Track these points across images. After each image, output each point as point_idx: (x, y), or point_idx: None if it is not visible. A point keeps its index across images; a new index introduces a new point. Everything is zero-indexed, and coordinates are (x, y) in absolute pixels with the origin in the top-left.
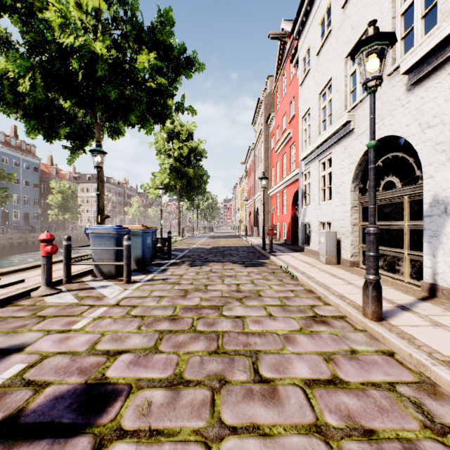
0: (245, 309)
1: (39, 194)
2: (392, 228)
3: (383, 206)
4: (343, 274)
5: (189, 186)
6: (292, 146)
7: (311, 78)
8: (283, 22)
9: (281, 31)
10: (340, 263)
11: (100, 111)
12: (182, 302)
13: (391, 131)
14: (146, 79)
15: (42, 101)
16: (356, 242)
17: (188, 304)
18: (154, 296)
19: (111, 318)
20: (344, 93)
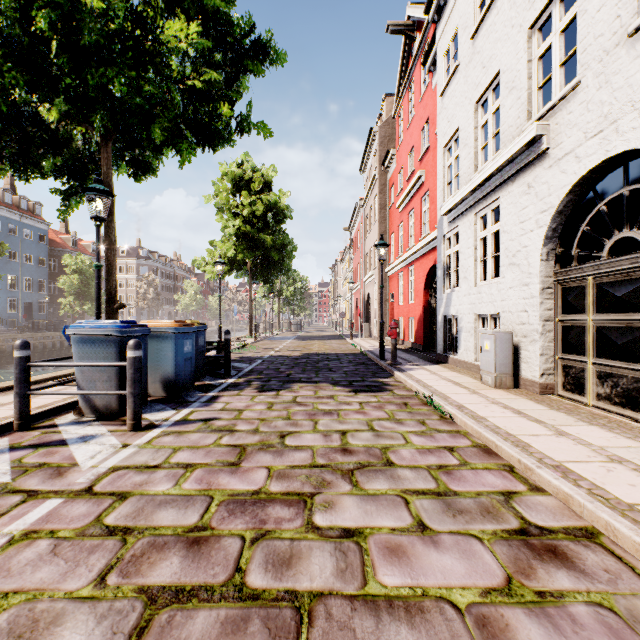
0: (363, 504)
1: (47, 275)
2: (632, 325)
3: (611, 285)
4: (536, 410)
5: (266, 262)
6: (424, 197)
7: (461, 79)
8: (409, 6)
9: (406, 21)
10: (519, 386)
11: (101, 121)
12: (228, 483)
13: (636, 140)
14: (187, 75)
15: (7, 108)
16: (551, 351)
17: (240, 490)
18: (174, 464)
19: (50, 539)
20: (526, 90)
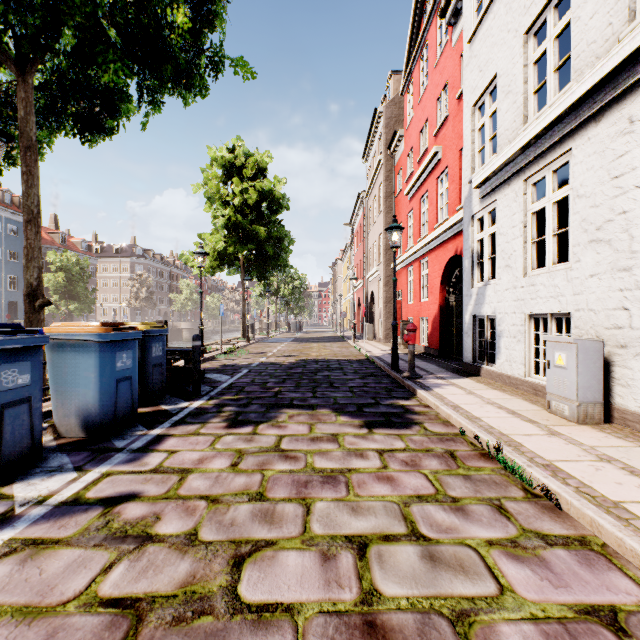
0: None
1: None
2: None
3: None
4: None
5: (260, 256)
6: (440, 178)
7: (501, 9)
8: None
9: None
10: (612, 419)
11: None
12: None
13: None
14: None
15: None
16: None
17: None
18: None
19: None
20: None
